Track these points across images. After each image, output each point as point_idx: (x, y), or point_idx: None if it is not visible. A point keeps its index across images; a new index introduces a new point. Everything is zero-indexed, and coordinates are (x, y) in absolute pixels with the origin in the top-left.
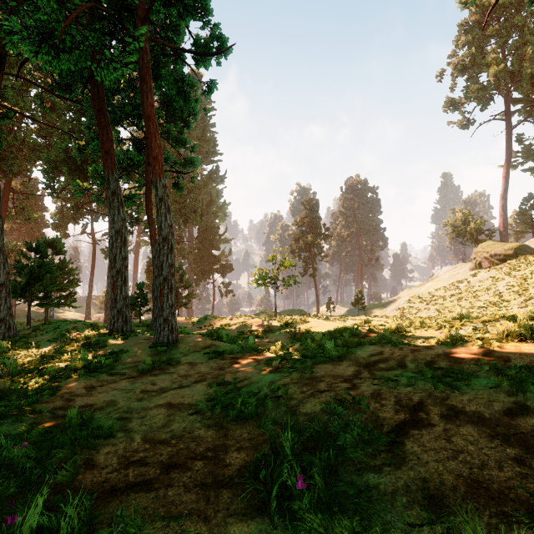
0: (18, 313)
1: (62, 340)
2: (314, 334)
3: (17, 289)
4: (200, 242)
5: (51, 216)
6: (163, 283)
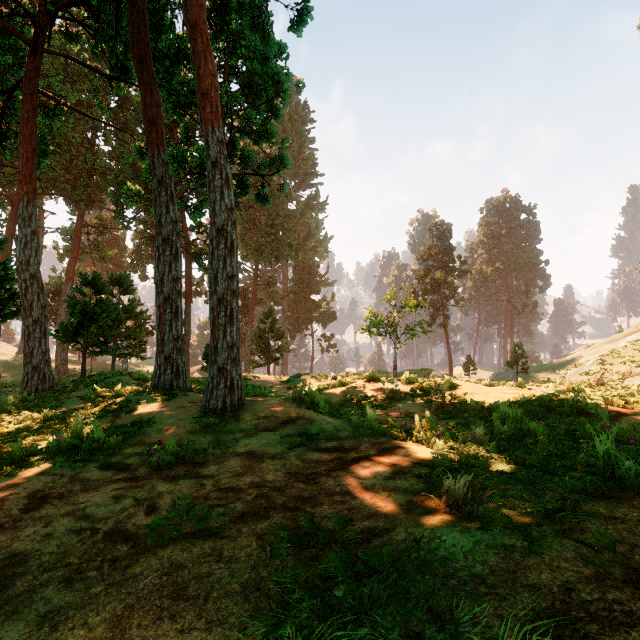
0: (96, 365)
1: (91, 397)
2: (478, 405)
3: (67, 332)
4: (296, 284)
5: (128, 255)
6: (218, 306)
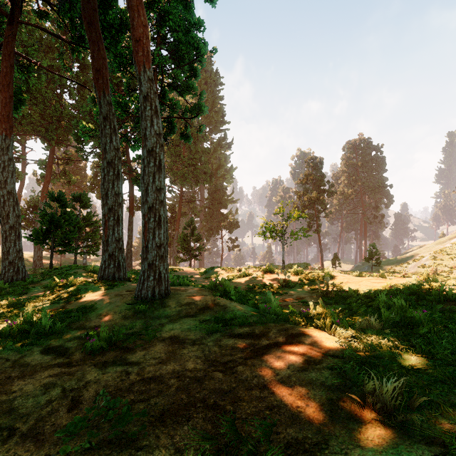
0: (64, 260)
1: (51, 286)
2: (355, 292)
3: (39, 236)
4: (210, 201)
5: (88, 180)
6: (148, 213)
